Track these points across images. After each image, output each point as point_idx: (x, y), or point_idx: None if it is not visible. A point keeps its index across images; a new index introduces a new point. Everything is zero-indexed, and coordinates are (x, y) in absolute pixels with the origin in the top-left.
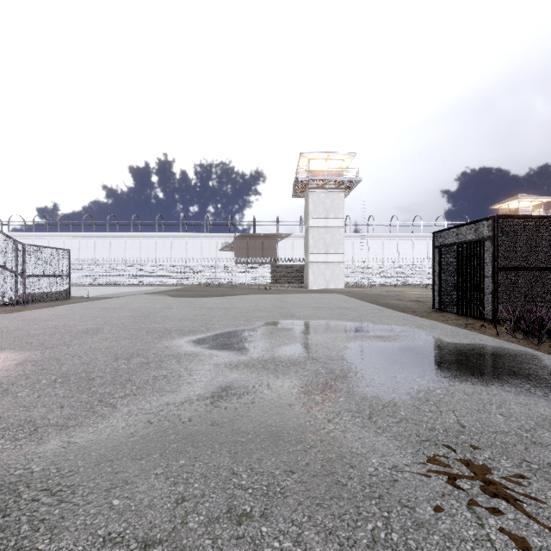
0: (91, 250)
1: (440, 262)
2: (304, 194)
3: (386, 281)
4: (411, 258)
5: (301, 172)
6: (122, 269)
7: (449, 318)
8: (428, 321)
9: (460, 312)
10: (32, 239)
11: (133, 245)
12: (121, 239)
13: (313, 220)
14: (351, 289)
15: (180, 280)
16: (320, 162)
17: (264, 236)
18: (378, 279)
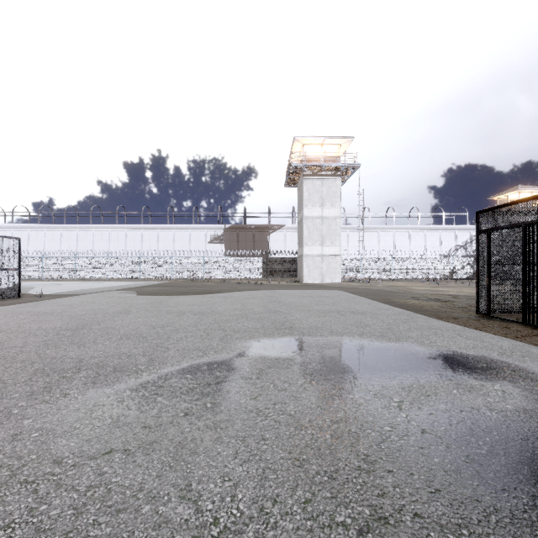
0: (74, 242)
1: (489, 251)
2: (297, 182)
3: (384, 275)
4: (408, 251)
5: (295, 157)
6: (104, 263)
7: (520, 331)
8: (500, 339)
9: (512, 317)
10: (11, 231)
11: (118, 237)
12: (105, 231)
13: (308, 210)
14: (349, 284)
15: (165, 274)
16: (315, 147)
17: (255, 228)
18: (375, 273)
